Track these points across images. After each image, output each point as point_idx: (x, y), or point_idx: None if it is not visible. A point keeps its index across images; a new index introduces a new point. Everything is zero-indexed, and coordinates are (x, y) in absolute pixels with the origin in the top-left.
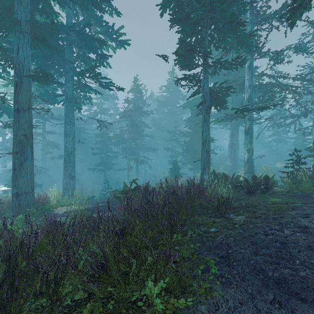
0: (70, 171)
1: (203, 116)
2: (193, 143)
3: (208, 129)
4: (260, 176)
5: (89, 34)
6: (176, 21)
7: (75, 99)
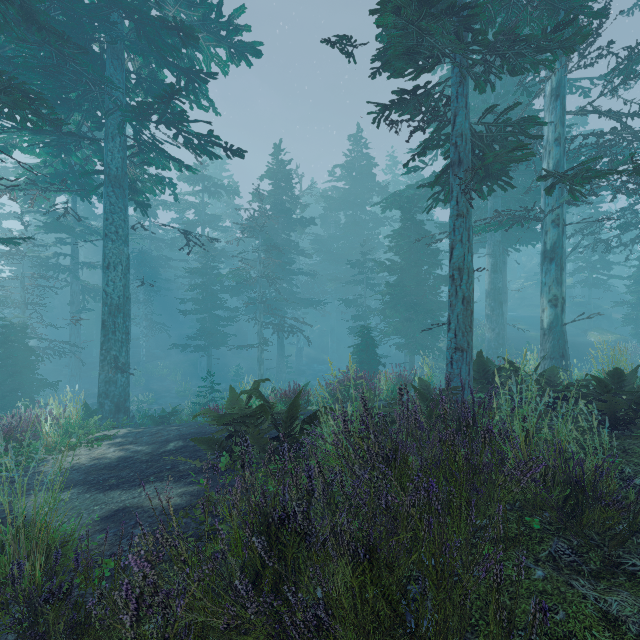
0: (117, 353)
1: (453, 201)
2: (407, 288)
3: (467, 238)
4: (632, 373)
5: (159, 19)
6: None
7: (131, 182)
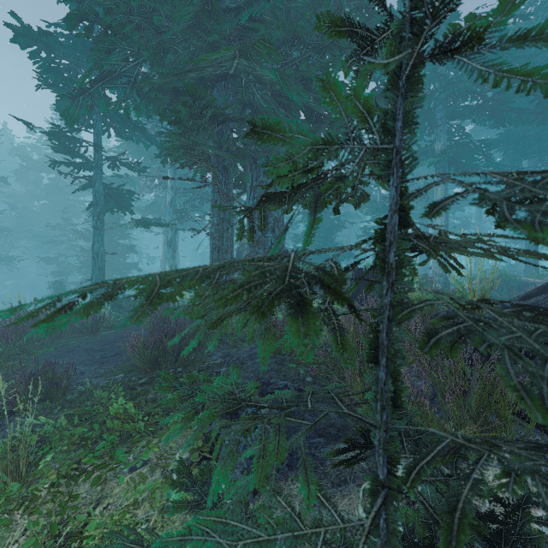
0: None
1: (94, 222)
2: None
3: (102, 240)
4: None
5: None
6: (49, 84)
7: None
